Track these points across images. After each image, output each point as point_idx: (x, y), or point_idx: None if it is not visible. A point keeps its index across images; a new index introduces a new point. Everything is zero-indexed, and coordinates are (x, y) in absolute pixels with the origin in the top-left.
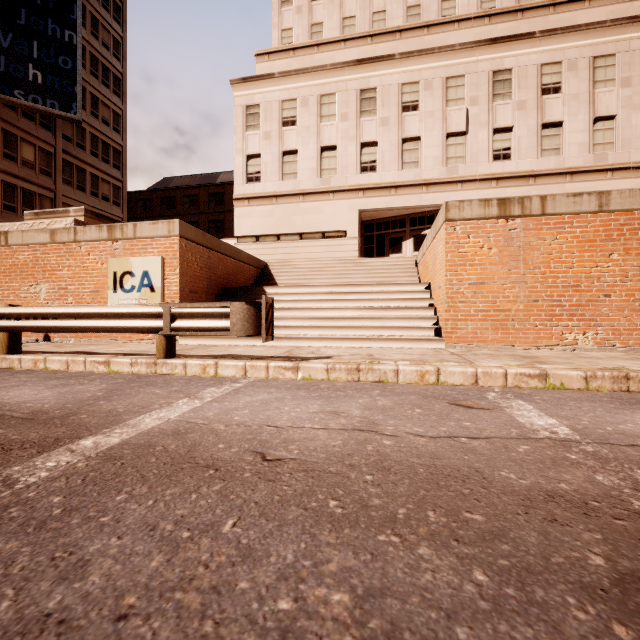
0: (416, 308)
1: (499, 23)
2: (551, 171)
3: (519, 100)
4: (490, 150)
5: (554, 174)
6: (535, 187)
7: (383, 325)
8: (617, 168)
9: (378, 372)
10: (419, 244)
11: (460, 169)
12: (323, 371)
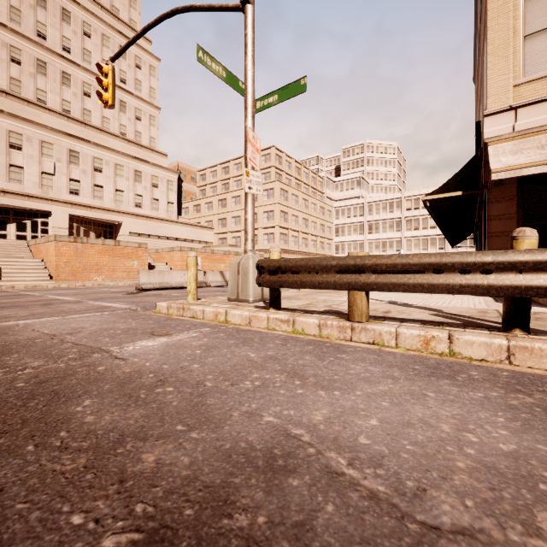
0: (40, 269)
1: (73, 123)
2: (98, 207)
3: (83, 169)
4: (68, 188)
5: (100, 208)
6: (91, 212)
7: (25, 275)
8: (124, 212)
9: (42, 286)
10: (21, 228)
11: (51, 193)
12: (24, 287)
